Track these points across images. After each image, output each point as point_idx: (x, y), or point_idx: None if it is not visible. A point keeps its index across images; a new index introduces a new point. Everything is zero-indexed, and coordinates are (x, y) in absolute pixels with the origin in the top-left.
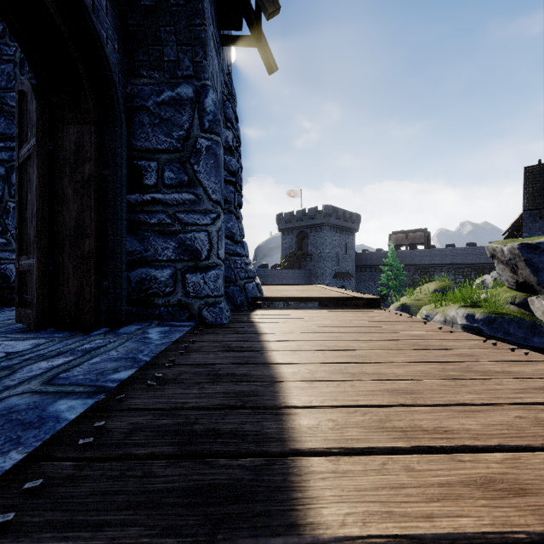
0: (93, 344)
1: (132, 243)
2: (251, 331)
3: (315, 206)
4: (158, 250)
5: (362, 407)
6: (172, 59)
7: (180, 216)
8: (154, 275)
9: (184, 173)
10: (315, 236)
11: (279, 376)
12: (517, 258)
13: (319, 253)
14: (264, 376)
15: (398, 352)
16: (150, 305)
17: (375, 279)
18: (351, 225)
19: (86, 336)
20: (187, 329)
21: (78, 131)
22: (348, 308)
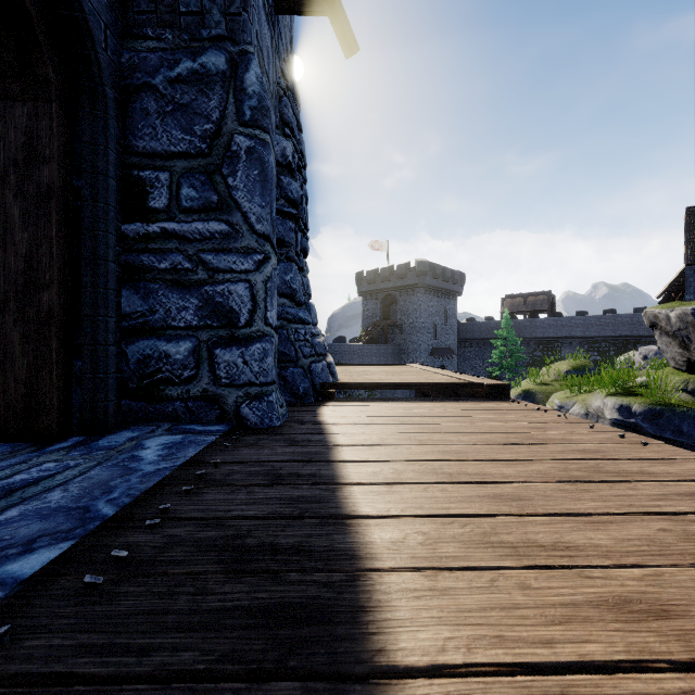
0: (34, 473)
1: (130, 300)
2: (316, 440)
3: (406, 263)
4: (171, 311)
5: (570, 668)
6: (192, 10)
7: (206, 257)
8: (164, 351)
9: (211, 190)
10: (406, 301)
11: (365, 555)
12: (690, 328)
13: (411, 323)
14: (336, 552)
15: (576, 488)
16: (159, 398)
17: (483, 356)
18: (453, 287)
19: (35, 453)
20: (211, 439)
21: (30, 112)
22: (461, 399)
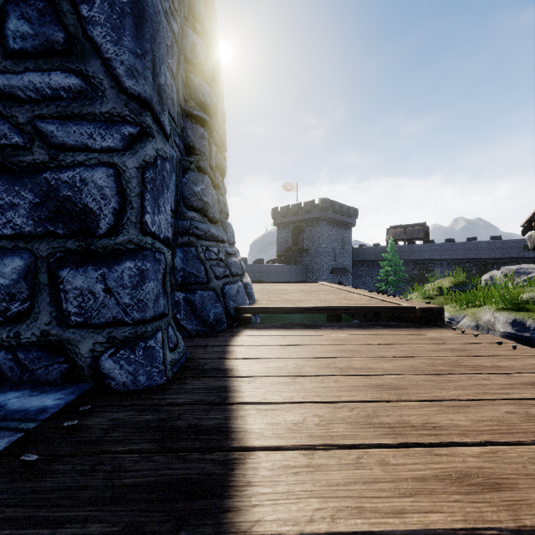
0: None
1: None
2: (211, 429)
3: (312, 200)
4: None
5: None
6: None
7: (46, 127)
8: None
9: (54, 24)
10: (312, 231)
11: None
12: None
13: (315, 248)
14: None
15: None
16: None
17: (372, 274)
18: (348, 219)
19: None
20: None
21: None
22: (392, 324)
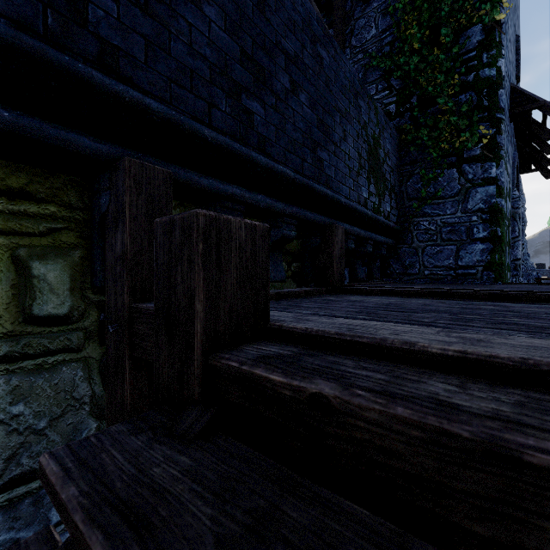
0: None
1: None
2: None
3: None
4: None
5: None
6: None
7: None
8: None
9: None
10: None
11: None
12: None
13: None
14: None
15: None
16: None
17: None
18: None
19: None
20: None
21: None
22: None
